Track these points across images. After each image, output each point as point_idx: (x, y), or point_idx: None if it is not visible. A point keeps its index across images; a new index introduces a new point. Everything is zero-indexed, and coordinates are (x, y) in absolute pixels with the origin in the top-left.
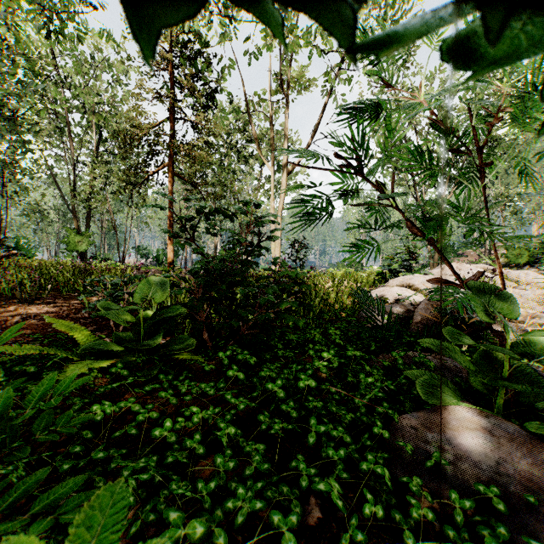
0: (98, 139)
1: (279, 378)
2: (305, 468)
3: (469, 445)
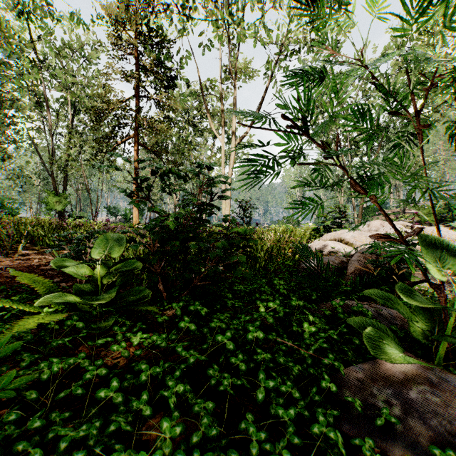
0: (73, 114)
1: (228, 330)
2: (255, 432)
3: (417, 401)
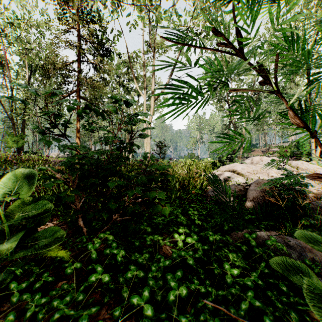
0: (30, 74)
1: (146, 287)
2: None
3: None
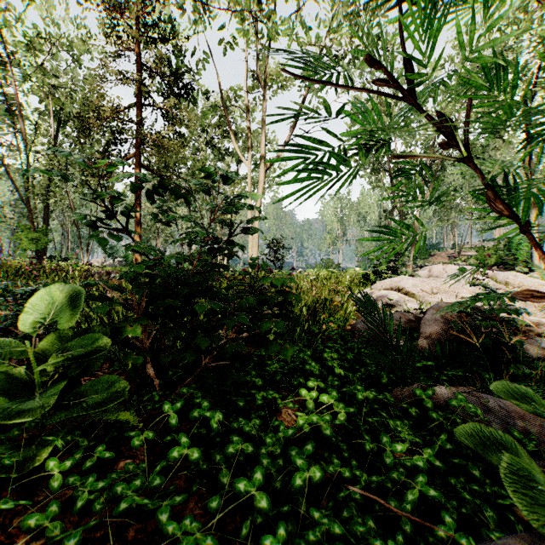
0: (57, 127)
1: (258, 467)
2: None
3: None
